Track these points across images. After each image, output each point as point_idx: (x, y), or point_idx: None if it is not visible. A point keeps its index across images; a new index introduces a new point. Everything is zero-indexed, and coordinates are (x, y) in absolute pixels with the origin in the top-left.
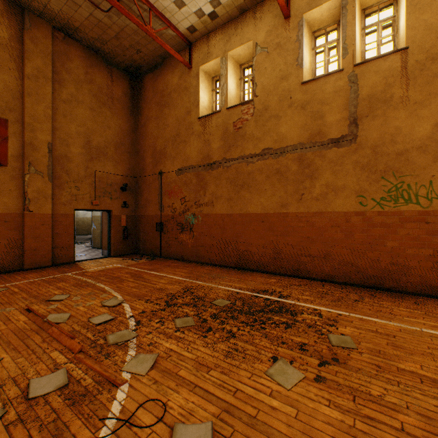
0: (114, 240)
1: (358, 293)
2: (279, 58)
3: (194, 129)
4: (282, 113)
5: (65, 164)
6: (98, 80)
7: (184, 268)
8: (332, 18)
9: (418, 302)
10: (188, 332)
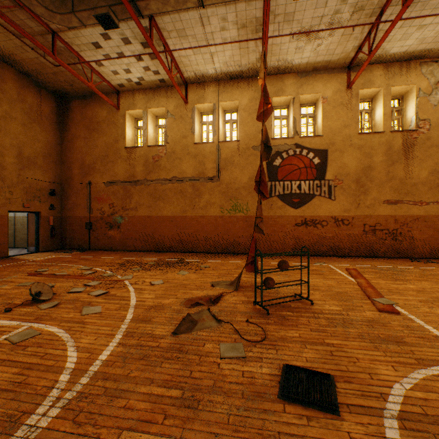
0: (43, 238)
1: (219, 255)
2: (182, 124)
3: (121, 154)
4: (183, 157)
5: (0, 172)
6: (29, 99)
7: (117, 254)
8: (210, 110)
9: (241, 256)
10: (141, 271)
